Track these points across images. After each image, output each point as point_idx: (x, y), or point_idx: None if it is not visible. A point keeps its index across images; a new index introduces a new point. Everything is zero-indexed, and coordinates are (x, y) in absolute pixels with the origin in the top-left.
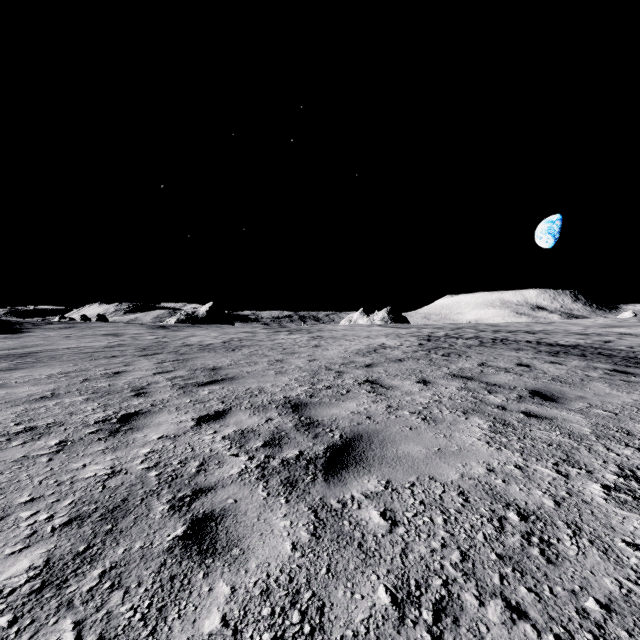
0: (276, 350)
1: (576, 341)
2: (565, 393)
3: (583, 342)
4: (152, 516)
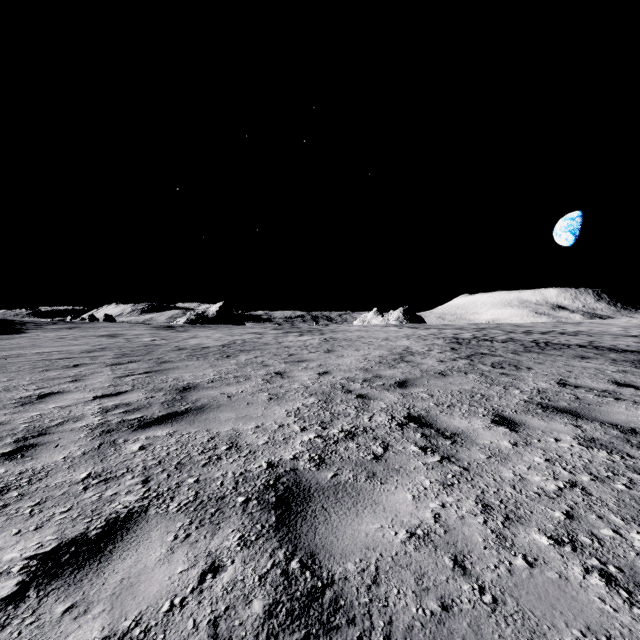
0: (280, 357)
1: (639, 345)
2: None
3: None
4: None
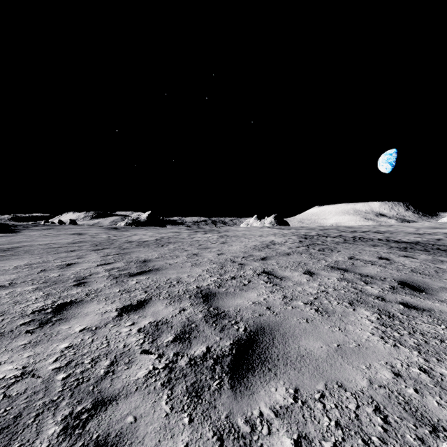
0: (194, 246)
1: (415, 239)
2: (429, 284)
3: (421, 240)
4: (37, 445)
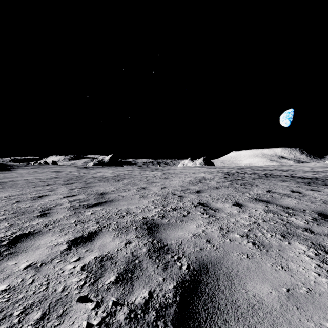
0: (143, 181)
1: (313, 175)
2: None
3: (318, 176)
4: None
